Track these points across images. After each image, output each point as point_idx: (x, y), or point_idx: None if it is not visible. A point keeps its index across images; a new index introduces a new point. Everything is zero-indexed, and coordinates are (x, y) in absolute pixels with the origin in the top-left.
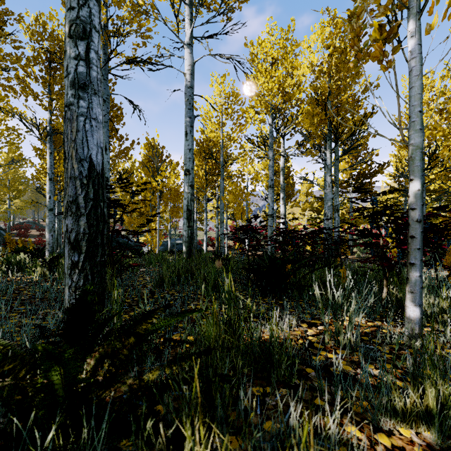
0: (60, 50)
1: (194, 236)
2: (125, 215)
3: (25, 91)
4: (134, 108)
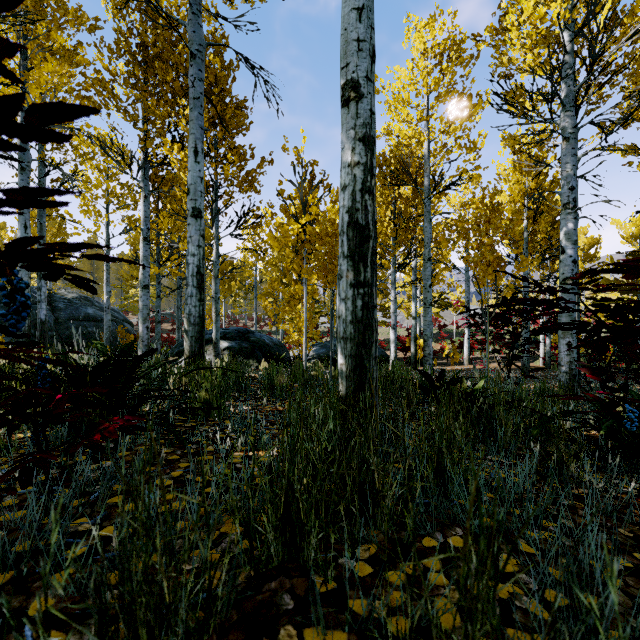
0: (153, 23)
1: (374, 319)
2: (266, 300)
3: (100, 95)
4: (253, 73)
